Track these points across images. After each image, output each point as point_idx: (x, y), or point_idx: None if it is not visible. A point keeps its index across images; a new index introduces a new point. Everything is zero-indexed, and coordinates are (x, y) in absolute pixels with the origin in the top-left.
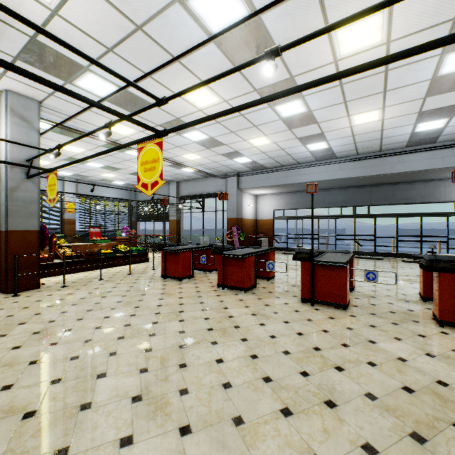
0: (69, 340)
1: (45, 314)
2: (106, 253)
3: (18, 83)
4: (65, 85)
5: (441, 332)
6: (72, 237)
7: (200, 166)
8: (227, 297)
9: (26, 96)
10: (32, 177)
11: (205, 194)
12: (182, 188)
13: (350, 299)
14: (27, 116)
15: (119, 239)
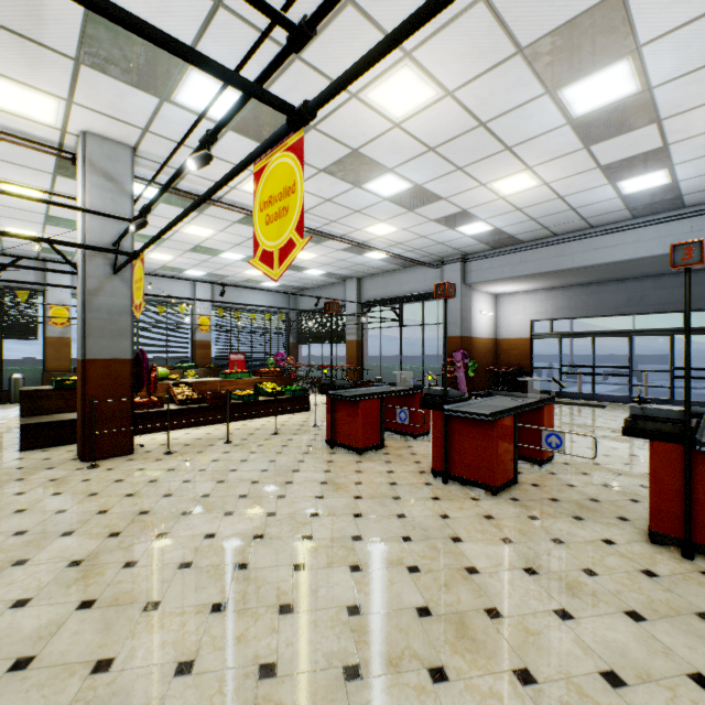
0: (117, 598)
1: (113, 514)
2: (243, 395)
3: (94, 115)
4: (162, 107)
5: None
6: (205, 367)
7: (396, 246)
8: (456, 506)
9: (113, 140)
10: (118, 271)
11: (405, 296)
12: (365, 287)
13: None
14: (114, 173)
15: (265, 372)
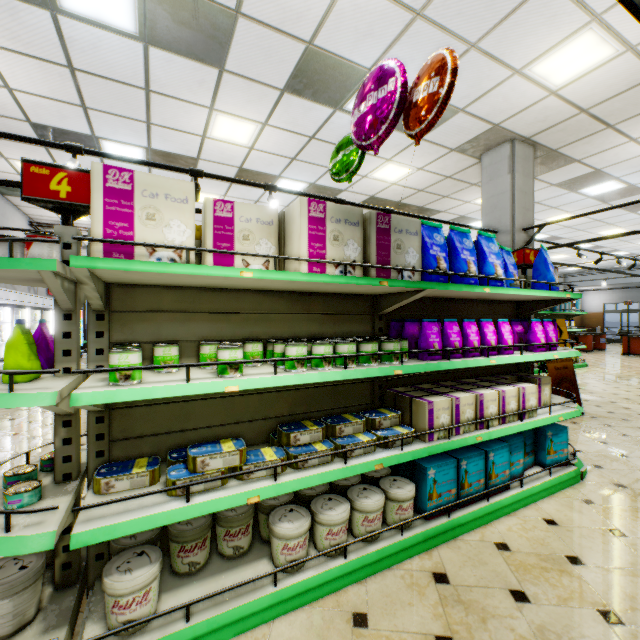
0: None
1: None
2: None
3: None
4: None
5: None
6: None
7: None
8: None
9: None
10: None
11: None
12: None
13: None
14: None
15: None
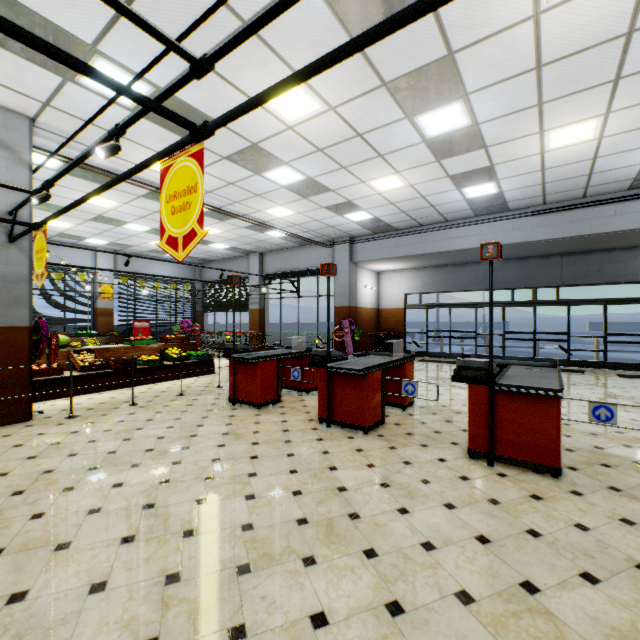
0: (27, 544)
1: (15, 476)
2: (149, 361)
3: None
4: (65, 85)
5: None
6: (107, 334)
7: (294, 227)
8: (335, 444)
9: (8, 108)
10: (15, 240)
11: (302, 271)
12: (267, 262)
13: None
14: (10, 142)
15: (171, 338)
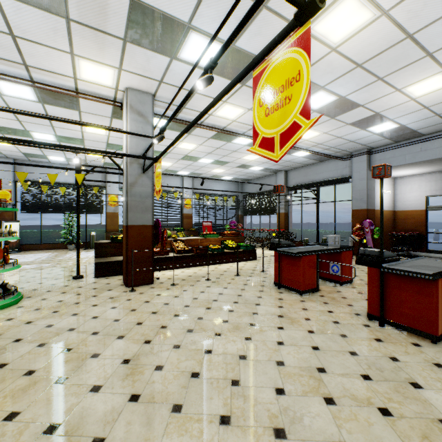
0: (153, 396)
1: (145, 326)
2: (215, 248)
3: (133, 76)
4: (171, 63)
5: None
6: (188, 230)
7: (317, 146)
8: (401, 349)
9: (142, 91)
10: (145, 171)
11: (320, 181)
12: (290, 177)
13: None
14: (143, 111)
15: (227, 233)
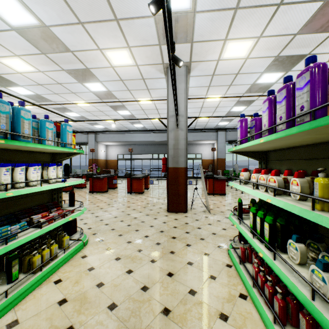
0: None
1: None
2: None
3: None
4: None
5: (166, 195)
6: None
7: None
8: (95, 195)
9: None
10: None
11: None
12: None
13: (145, 192)
14: None
15: None
